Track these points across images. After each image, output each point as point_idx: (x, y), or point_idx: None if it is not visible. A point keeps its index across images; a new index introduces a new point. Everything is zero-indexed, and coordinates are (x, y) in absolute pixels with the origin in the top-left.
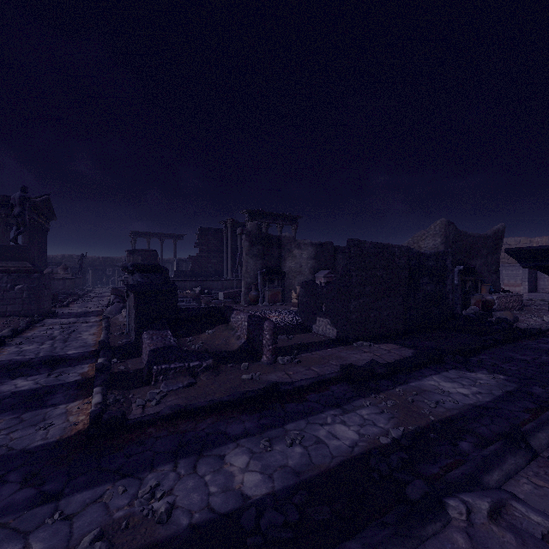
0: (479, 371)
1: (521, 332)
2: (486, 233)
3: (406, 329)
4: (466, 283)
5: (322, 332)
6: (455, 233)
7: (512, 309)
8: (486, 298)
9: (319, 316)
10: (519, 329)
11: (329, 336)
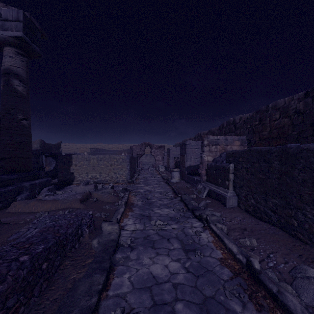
0: None
1: None
2: (55, 144)
3: None
4: None
5: None
6: (44, 143)
7: None
8: None
9: None
10: None
11: None
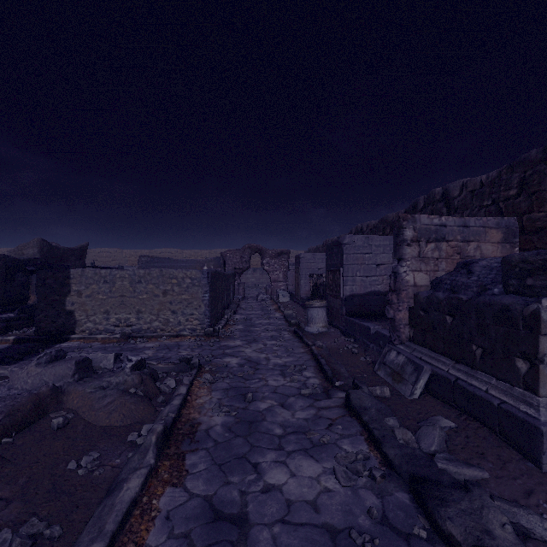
0: None
1: None
2: (74, 248)
3: (4, 303)
4: None
5: None
6: (49, 247)
7: None
8: None
9: None
10: None
11: None
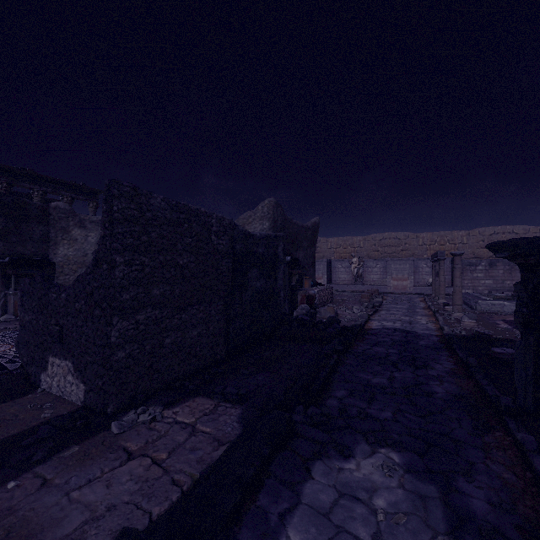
0: (356, 445)
1: (349, 331)
2: (307, 224)
3: (229, 351)
4: (292, 277)
5: (57, 390)
6: (283, 218)
7: (327, 302)
8: (310, 293)
9: (53, 353)
10: (347, 329)
11: (71, 400)
